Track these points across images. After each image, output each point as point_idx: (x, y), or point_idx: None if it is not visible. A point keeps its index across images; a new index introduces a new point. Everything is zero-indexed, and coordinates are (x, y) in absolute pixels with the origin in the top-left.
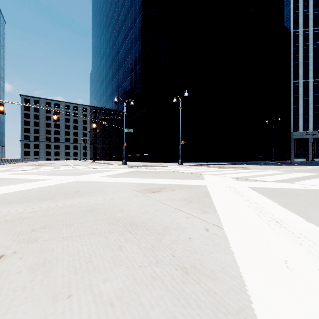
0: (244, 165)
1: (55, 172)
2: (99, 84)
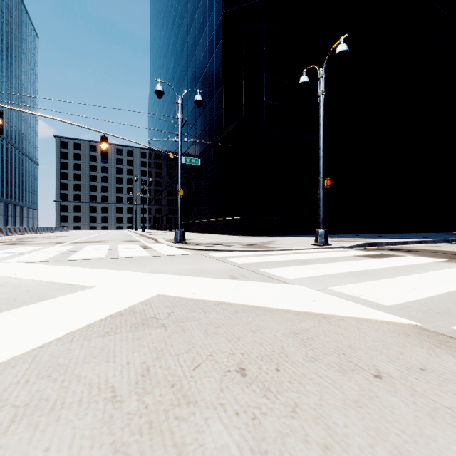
0: None
1: None
2: (159, 110)
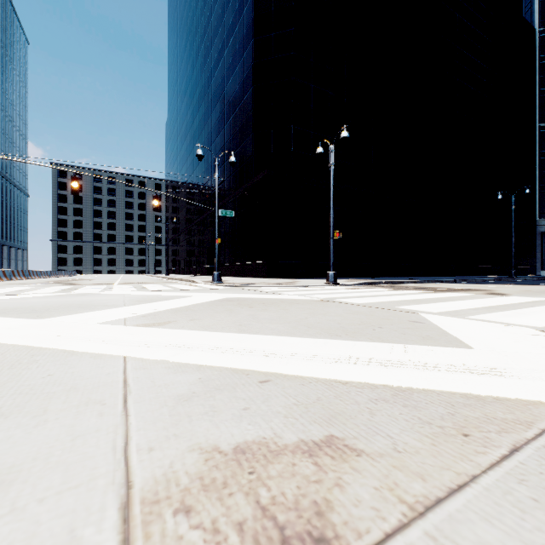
0: (463, 283)
1: (38, 300)
2: (181, 140)
